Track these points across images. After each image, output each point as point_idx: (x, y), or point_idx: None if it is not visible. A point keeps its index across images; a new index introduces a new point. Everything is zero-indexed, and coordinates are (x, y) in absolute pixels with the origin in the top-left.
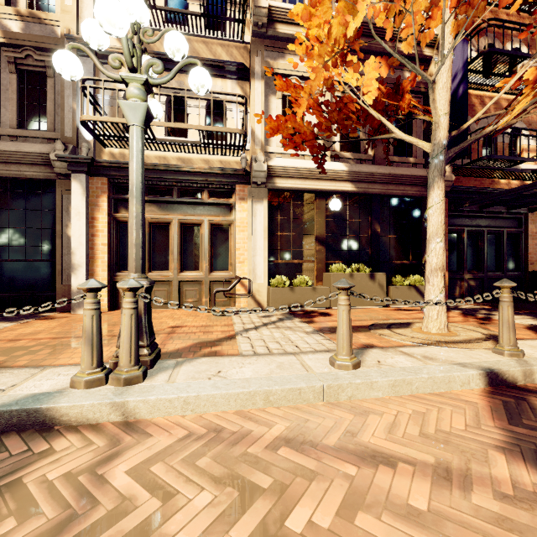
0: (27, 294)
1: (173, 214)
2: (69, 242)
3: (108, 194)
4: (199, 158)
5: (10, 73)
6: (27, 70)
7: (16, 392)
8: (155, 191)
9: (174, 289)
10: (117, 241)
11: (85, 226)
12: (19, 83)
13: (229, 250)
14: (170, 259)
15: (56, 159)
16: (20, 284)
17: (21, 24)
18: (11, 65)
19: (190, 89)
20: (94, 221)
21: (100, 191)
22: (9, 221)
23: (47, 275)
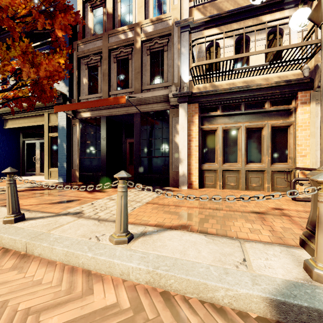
0: (155, 175)
1: (240, 122)
2: (175, 146)
3: (198, 114)
4: (260, 78)
5: (147, 55)
6: (154, 51)
7: (260, 271)
8: (228, 108)
9: (242, 176)
10: (202, 143)
11: (186, 135)
12: (151, 60)
13: (288, 146)
14: (238, 155)
15: (172, 96)
16: (152, 170)
17: (152, 27)
18: (147, 51)
19: (270, 20)
20: (190, 131)
21: (193, 113)
22: (147, 136)
23: (164, 165)
